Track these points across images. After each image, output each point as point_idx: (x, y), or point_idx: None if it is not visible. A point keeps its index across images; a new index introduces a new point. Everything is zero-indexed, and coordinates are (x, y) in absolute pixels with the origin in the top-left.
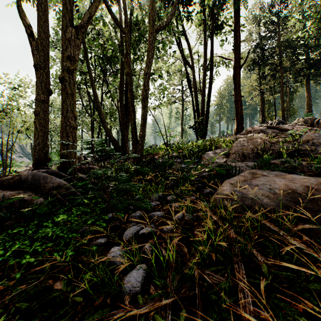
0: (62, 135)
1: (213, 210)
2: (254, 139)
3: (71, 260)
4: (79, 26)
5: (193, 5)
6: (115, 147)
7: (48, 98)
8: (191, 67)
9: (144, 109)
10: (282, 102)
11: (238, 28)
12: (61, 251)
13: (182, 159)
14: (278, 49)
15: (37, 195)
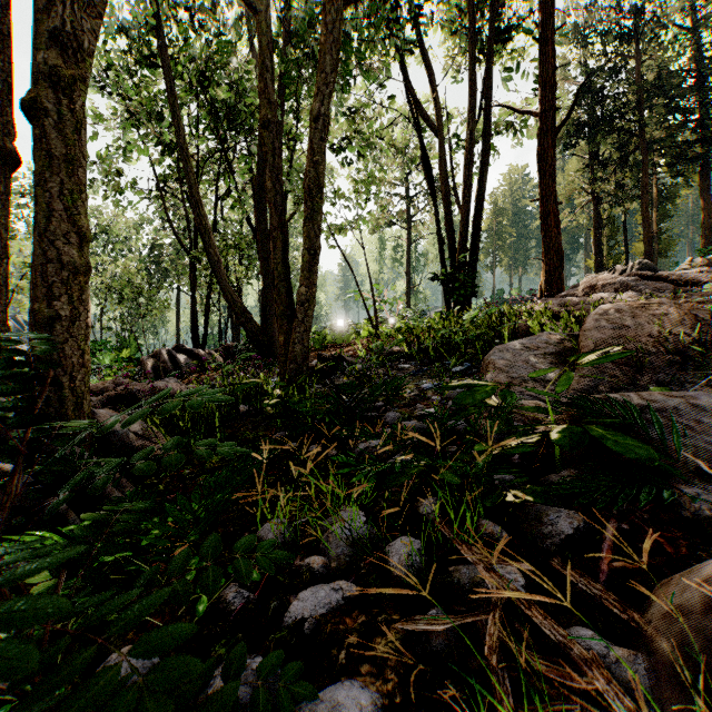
0: (33, 292)
1: None
2: (653, 307)
3: None
4: None
5: None
6: (246, 328)
7: (6, 178)
8: (435, 133)
9: (312, 220)
10: (645, 221)
11: (550, 36)
12: None
13: (417, 361)
14: (637, 96)
15: None
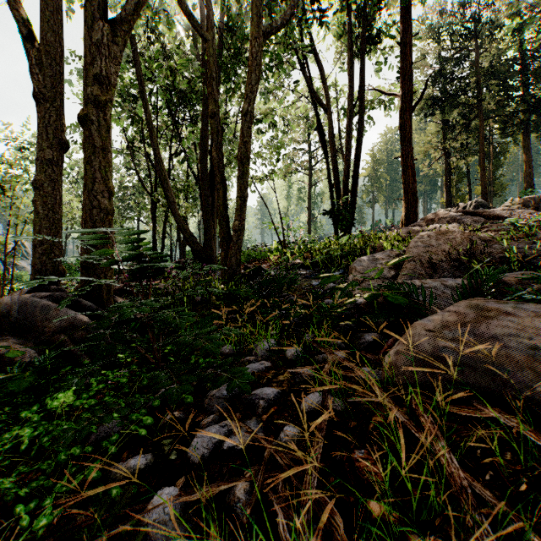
0: (84, 225)
1: (392, 393)
2: (449, 234)
3: (53, 528)
4: (118, 19)
5: (330, 1)
6: (193, 248)
7: (61, 157)
8: (326, 109)
9: (242, 179)
10: (482, 171)
11: (408, 40)
12: (36, 499)
13: (311, 270)
14: (476, 79)
15: (21, 347)
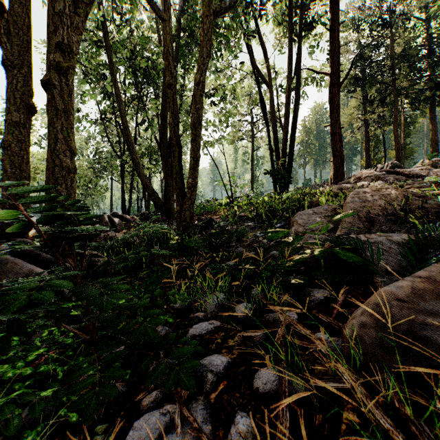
0: (47, 182)
1: (362, 376)
2: (383, 190)
3: None
4: None
5: None
6: (155, 202)
7: (29, 120)
8: (267, 85)
9: (195, 141)
10: (395, 138)
11: (336, 27)
12: None
13: (255, 221)
14: (391, 62)
15: None
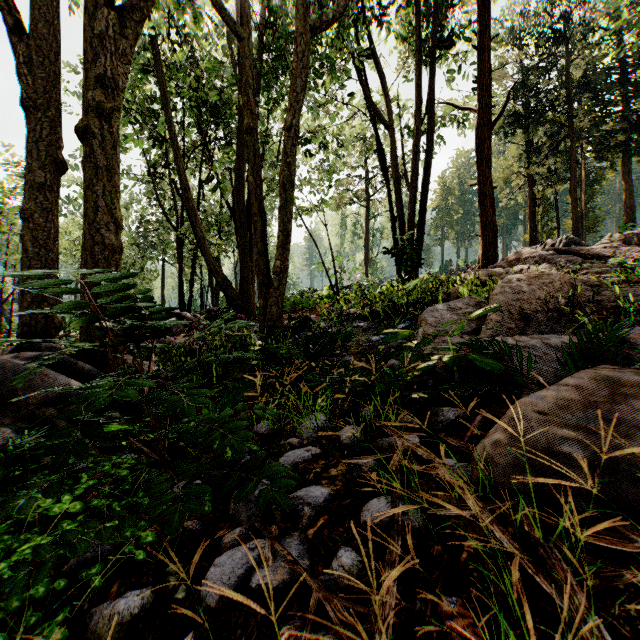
0: (84, 266)
1: (491, 502)
2: (544, 277)
3: None
4: (127, 7)
5: None
6: (227, 294)
7: (56, 180)
8: (388, 127)
9: (285, 209)
10: (573, 201)
11: (486, 44)
12: None
13: (370, 321)
14: (566, 92)
15: None
